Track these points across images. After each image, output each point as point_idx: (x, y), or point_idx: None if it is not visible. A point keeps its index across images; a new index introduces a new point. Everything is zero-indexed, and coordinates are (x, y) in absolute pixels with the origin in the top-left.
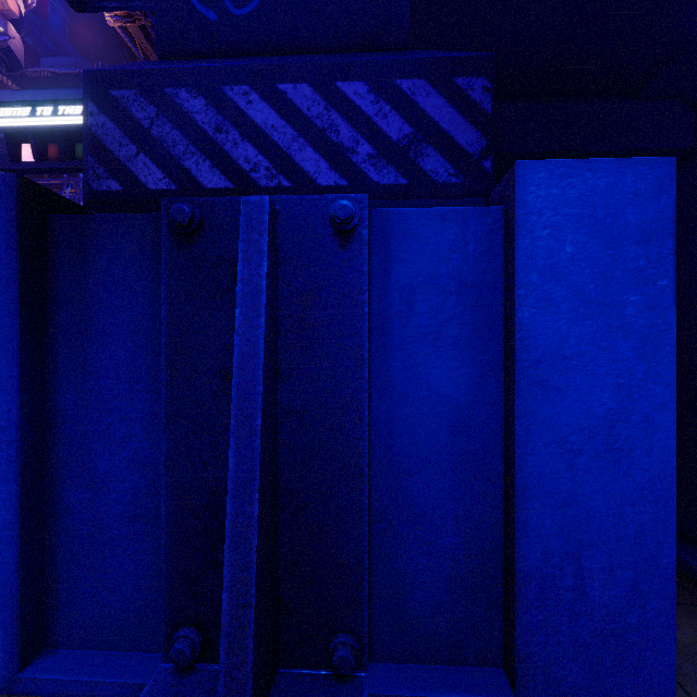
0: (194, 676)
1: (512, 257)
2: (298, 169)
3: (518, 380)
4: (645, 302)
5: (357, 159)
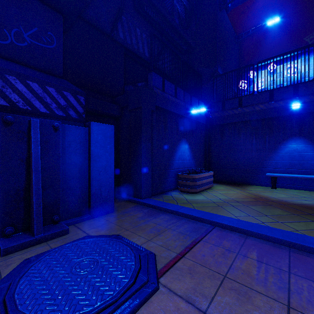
0: (14, 236)
1: (90, 138)
2: (34, 105)
3: (91, 160)
4: (110, 147)
5: (52, 107)
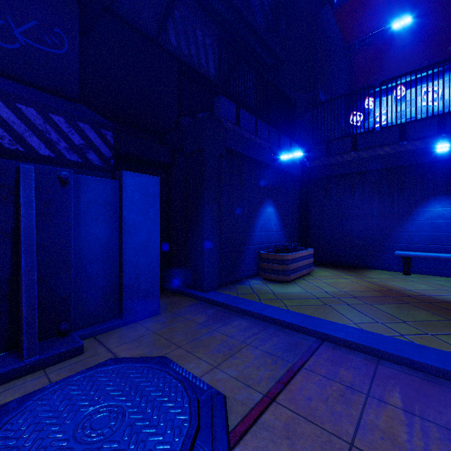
0: None
1: (121, 197)
2: (29, 144)
3: (123, 232)
4: (154, 212)
5: (60, 147)
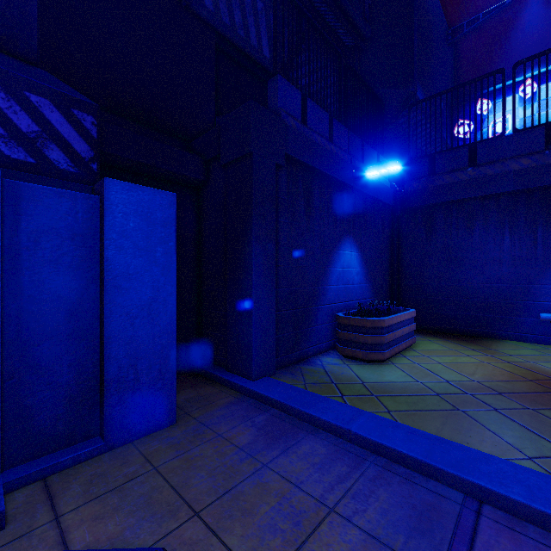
0: None
1: (103, 224)
2: None
3: (106, 285)
4: (164, 251)
5: None
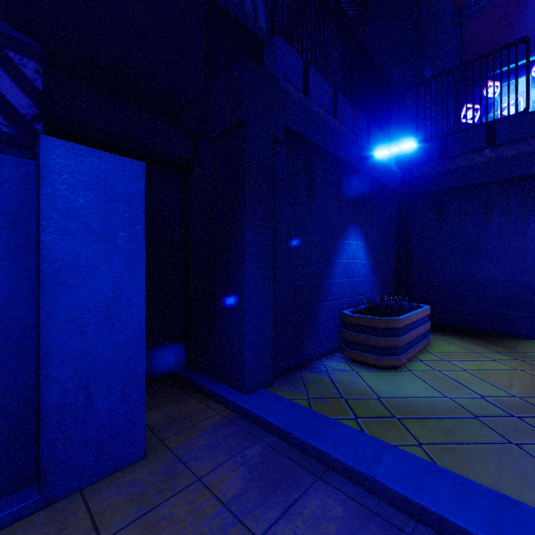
0: None
1: (39, 199)
2: None
3: (42, 282)
4: (129, 237)
5: None
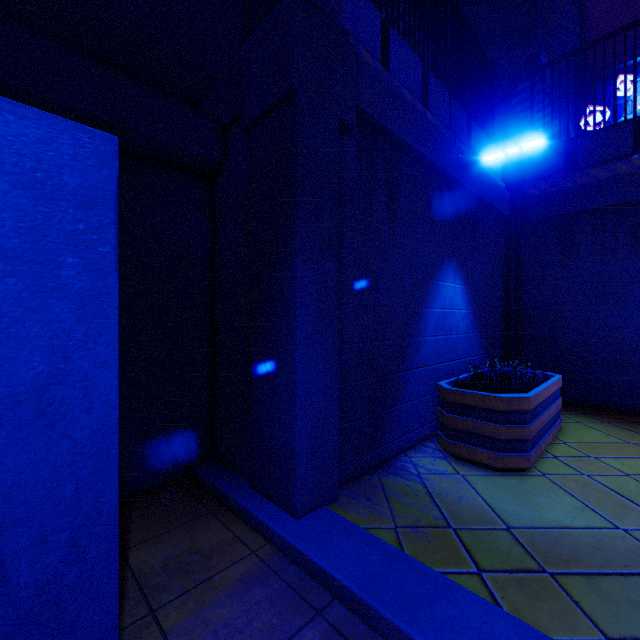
0: None
1: None
2: None
3: None
4: (85, 265)
5: None
